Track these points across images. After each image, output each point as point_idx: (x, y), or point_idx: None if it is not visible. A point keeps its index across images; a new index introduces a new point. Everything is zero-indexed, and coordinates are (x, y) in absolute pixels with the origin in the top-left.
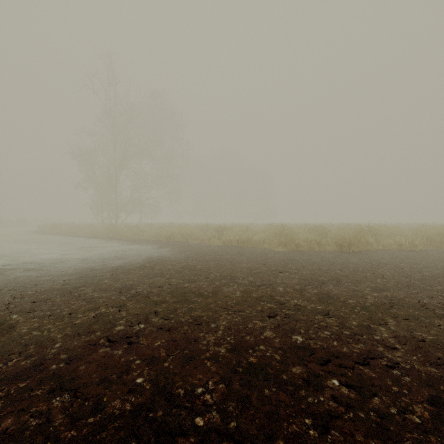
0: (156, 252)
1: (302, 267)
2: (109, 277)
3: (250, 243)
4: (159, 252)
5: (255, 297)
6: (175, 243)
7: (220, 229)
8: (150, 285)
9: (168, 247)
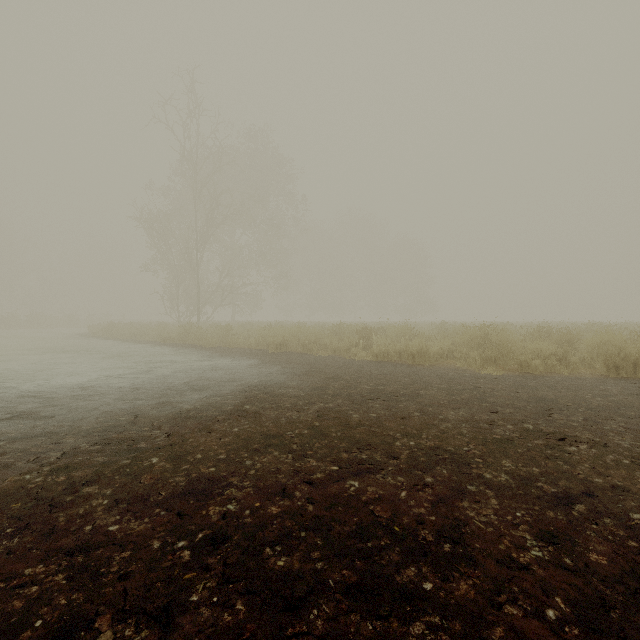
0: (261, 375)
1: (593, 423)
2: (164, 446)
3: (425, 357)
4: (267, 373)
5: (612, 572)
6: (291, 356)
7: (364, 332)
8: (259, 483)
9: (279, 363)
